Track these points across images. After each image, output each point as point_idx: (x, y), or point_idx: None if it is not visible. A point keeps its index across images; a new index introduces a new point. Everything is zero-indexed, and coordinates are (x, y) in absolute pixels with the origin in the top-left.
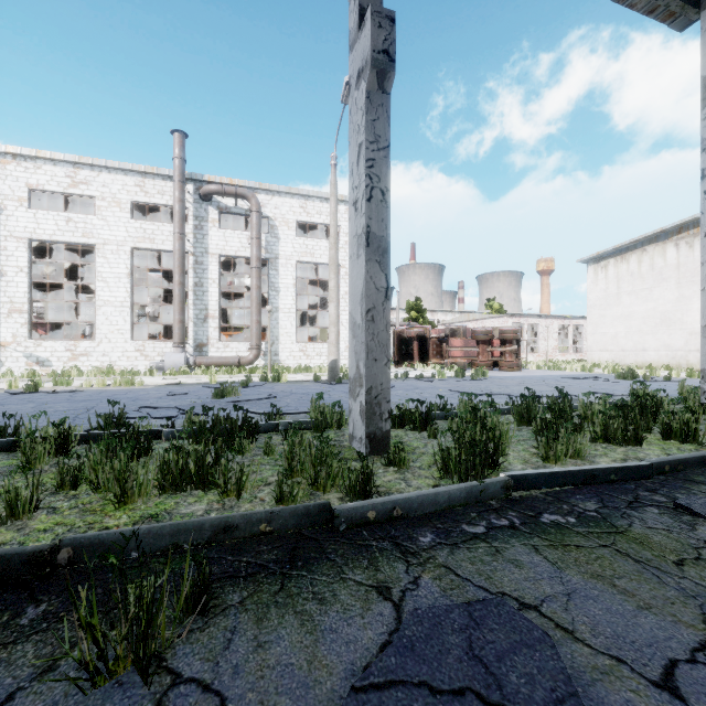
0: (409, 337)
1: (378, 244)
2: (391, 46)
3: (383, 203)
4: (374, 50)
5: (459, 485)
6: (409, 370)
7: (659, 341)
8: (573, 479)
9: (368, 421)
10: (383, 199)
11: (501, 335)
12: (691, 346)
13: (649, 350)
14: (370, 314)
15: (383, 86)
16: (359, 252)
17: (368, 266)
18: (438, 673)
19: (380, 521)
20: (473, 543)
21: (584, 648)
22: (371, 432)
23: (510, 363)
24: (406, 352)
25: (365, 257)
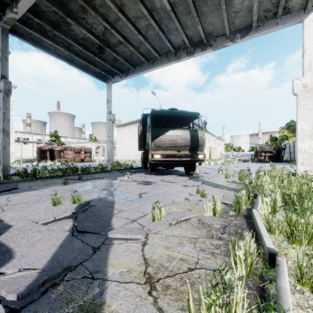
0: (45, 149)
1: (7, 131)
2: (10, 89)
3: (8, 122)
4: (5, 89)
5: (21, 178)
6: (45, 163)
7: (132, 153)
8: (48, 177)
9: (3, 172)
10: (8, 121)
11: (84, 150)
12: (138, 154)
13: (130, 155)
14: (4, 147)
15: (8, 96)
16: (1, 132)
17: (3, 136)
18: (2, 186)
19: (1, 184)
20: (18, 183)
21: (24, 185)
22: (4, 174)
23: (87, 160)
24: (43, 156)
25: (2, 134)
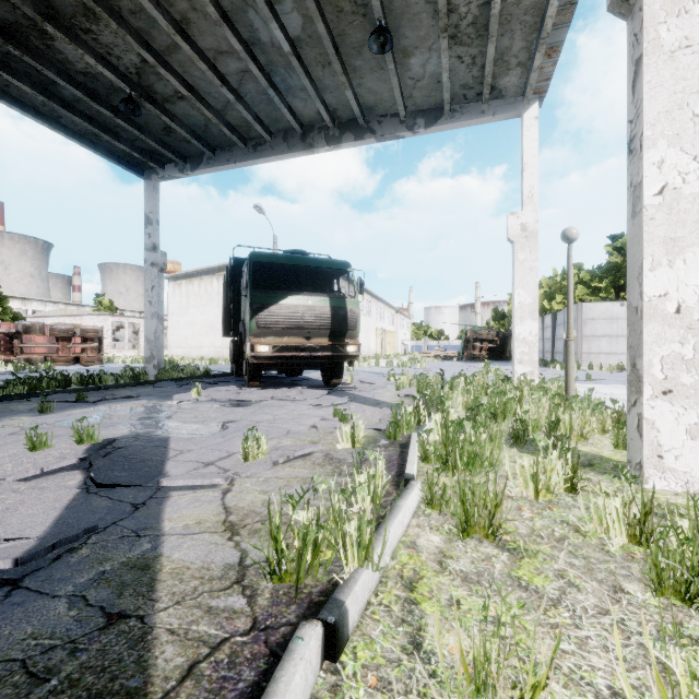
0: None
1: None
2: None
3: None
4: None
5: None
6: None
7: (210, 341)
8: None
9: None
10: None
11: (82, 334)
12: (225, 345)
13: (205, 347)
14: None
15: None
16: None
17: None
18: None
19: None
20: None
21: None
22: None
23: (91, 358)
24: None
25: None
